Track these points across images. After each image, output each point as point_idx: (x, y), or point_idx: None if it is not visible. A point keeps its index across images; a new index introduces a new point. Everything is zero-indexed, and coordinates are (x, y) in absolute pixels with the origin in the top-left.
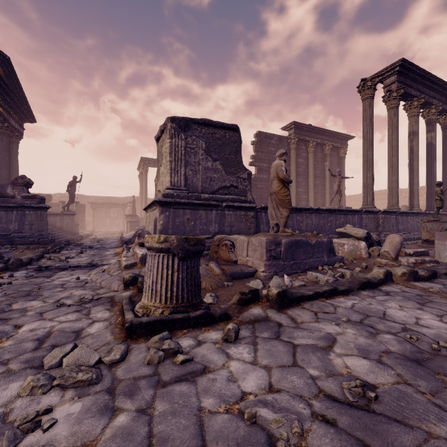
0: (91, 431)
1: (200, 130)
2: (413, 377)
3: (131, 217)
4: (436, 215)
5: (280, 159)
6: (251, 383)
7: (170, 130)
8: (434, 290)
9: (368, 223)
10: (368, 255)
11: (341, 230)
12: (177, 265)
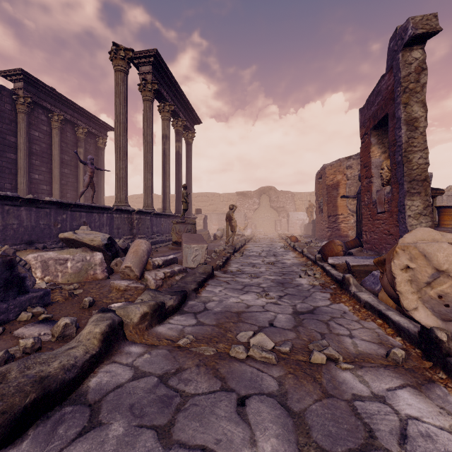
0: None
1: None
2: None
3: None
4: (183, 217)
5: None
6: None
7: None
8: (186, 341)
9: (121, 225)
10: (106, 274)
11: (67, 236)
12: None
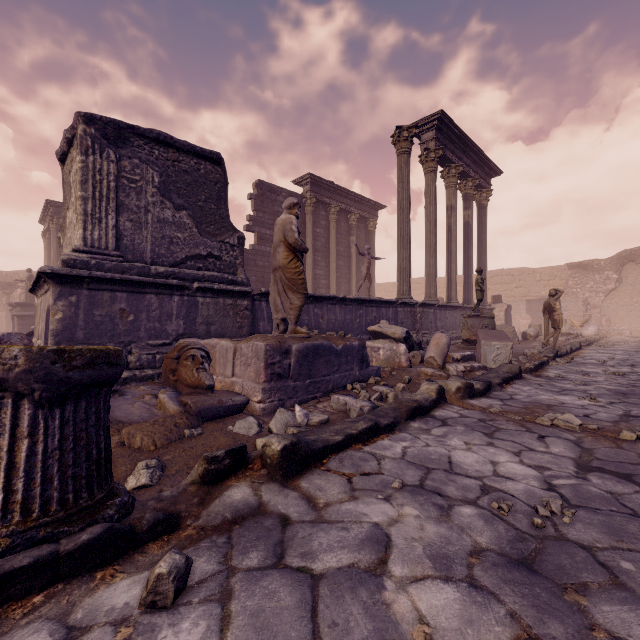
0: None
1: (149, 151)
2: (537, 614)
3: (23, 308)
4: (477, 309)
5: (289, 213)
6: None
7: (83, 139)
8: (495, 410)
9: (404, 319)
10: (409, 363)
11: (374, 329)
12: (30, 420)
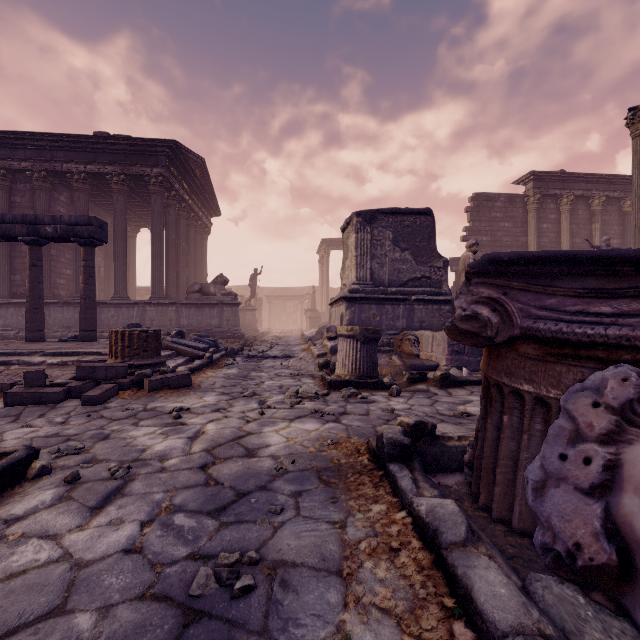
0: (320, 407)
1: (386, 220)
2: None
3: (311, 312)
4: None
5: (469, 250)
6: (399, 407)
7: (356, 225)
8: None
9: None
10: None
11: None
12: (360, 347)
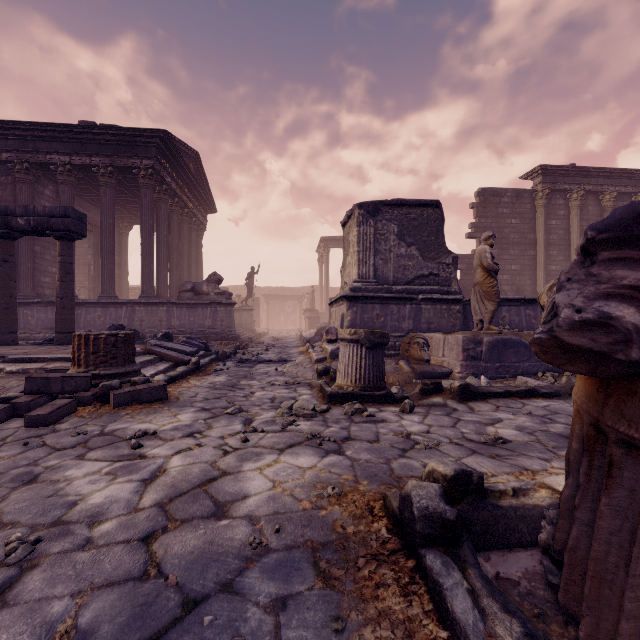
0: (318, 429)
1: (391, 213)
2: (549, 441)
3: (310, 312)
4: None
5: (485, 243)
6: (414, 429)
7: (358, 218)
8: None
9: None
10: None
11: None
12: (365, 353)
